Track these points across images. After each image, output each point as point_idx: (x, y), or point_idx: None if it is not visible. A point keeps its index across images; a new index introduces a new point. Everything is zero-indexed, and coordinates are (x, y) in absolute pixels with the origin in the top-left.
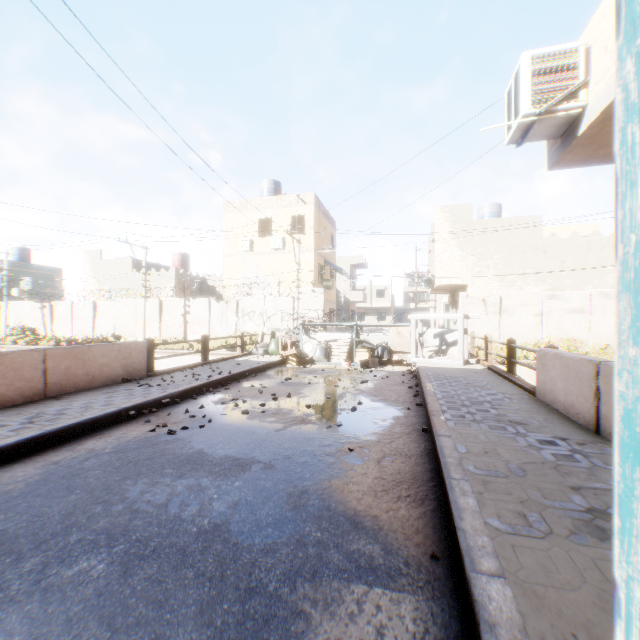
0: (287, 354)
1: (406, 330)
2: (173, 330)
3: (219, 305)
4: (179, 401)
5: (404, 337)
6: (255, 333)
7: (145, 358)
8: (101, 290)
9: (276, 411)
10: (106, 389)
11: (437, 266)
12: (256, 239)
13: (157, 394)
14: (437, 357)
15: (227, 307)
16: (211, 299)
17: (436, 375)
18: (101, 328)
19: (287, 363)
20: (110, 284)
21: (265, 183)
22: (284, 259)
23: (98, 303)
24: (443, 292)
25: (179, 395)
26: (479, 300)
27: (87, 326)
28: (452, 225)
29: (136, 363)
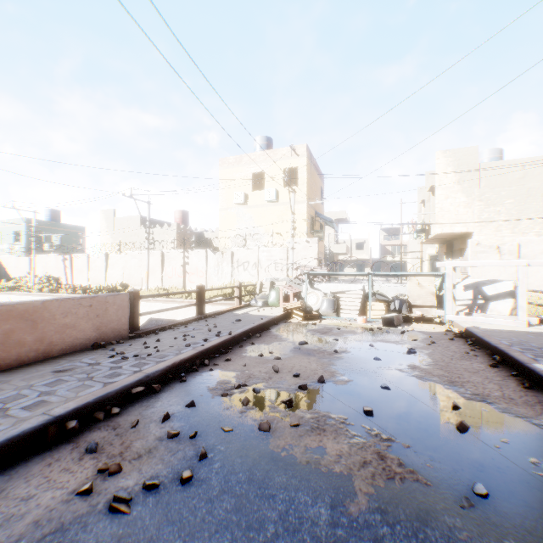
0: (291, 307)
1: (427, 280)
2: (173, 280)
3: (215, 256)
4: (158, 388)
5: (425, 288)
6: (250, 283)
7: (126, 315)
8: (114, 244)
9: (316, 423)
10: (63, 362)
11: (437, 213)
12: (250, 193)
13: (126, 377)
14: (477, 314)
15: (223, 258)
16: (208, 250)
17: (518, 345)
18: (112, 278)
19: (291, 317)
20: (121, 239)
21: (258, 140)
22: (277, 211)
23: (109, 255)
24: (435, 242)
25: (160, 376)
26: (492, 248)
27: (100, 276)
28: (455, 170)
29: (114, 321)
